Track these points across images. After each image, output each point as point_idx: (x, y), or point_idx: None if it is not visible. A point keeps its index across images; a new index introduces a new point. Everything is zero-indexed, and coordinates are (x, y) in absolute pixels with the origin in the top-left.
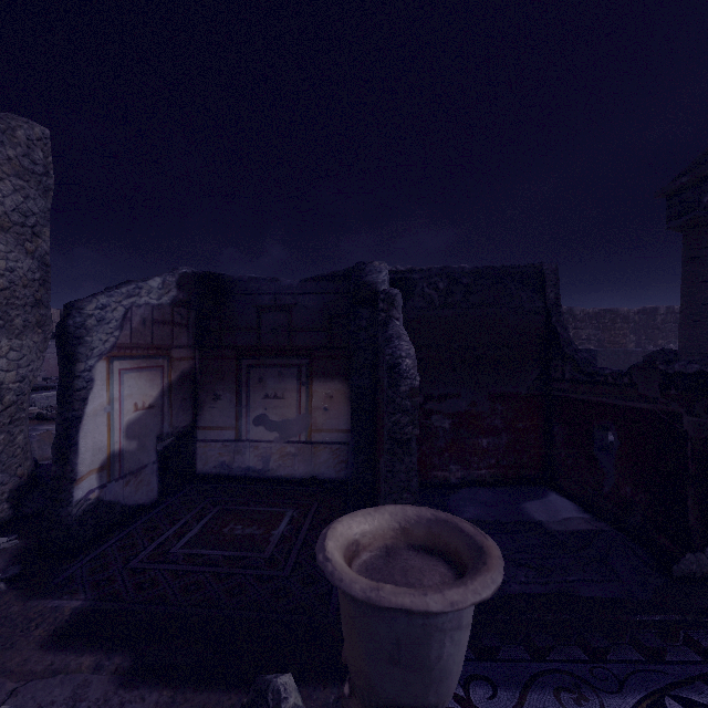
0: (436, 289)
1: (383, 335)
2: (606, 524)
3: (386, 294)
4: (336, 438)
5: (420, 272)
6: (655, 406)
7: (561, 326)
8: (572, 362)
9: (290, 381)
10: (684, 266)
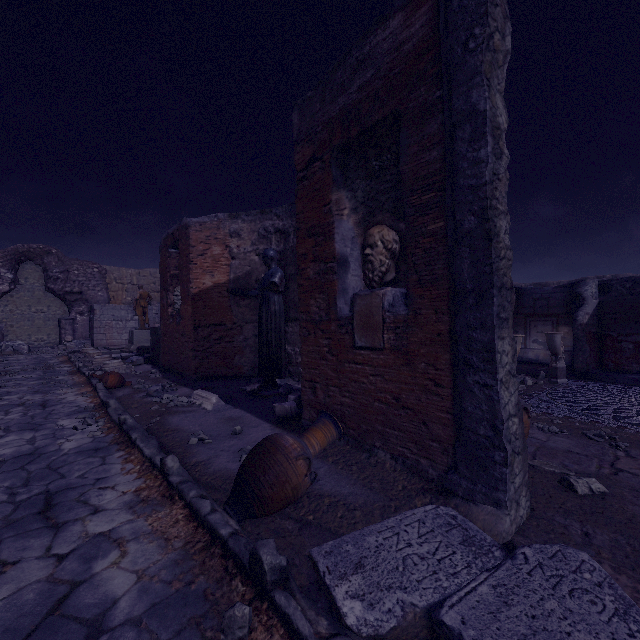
0: (624, 287)
1: (577, 310)
2: None
3: (581, 297)
4: (570, 349)
5: (616, 280)
6: None
7: None
8: None
9: (548, 326)
10: None
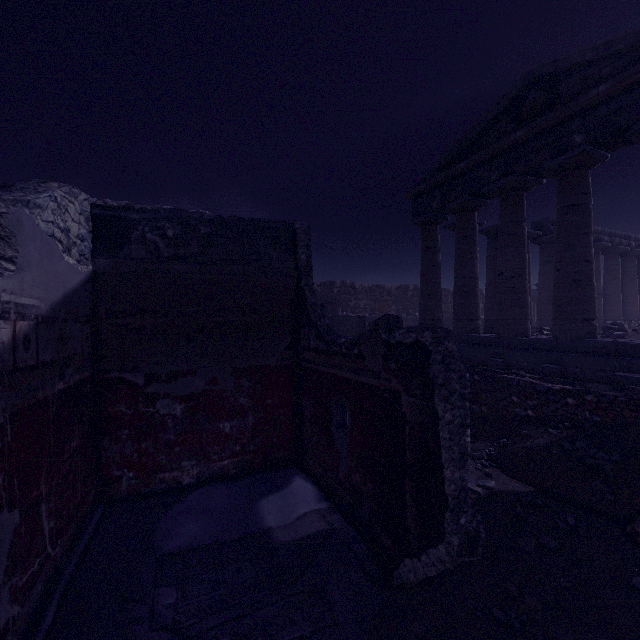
0: (163, 236)
1: None
2: (339, 518)
3: None
4: None
5: (142, 212)
6: (379, 382)
7: (309, 290)
8: (316, 329)
9: None
10: (422, 253)
